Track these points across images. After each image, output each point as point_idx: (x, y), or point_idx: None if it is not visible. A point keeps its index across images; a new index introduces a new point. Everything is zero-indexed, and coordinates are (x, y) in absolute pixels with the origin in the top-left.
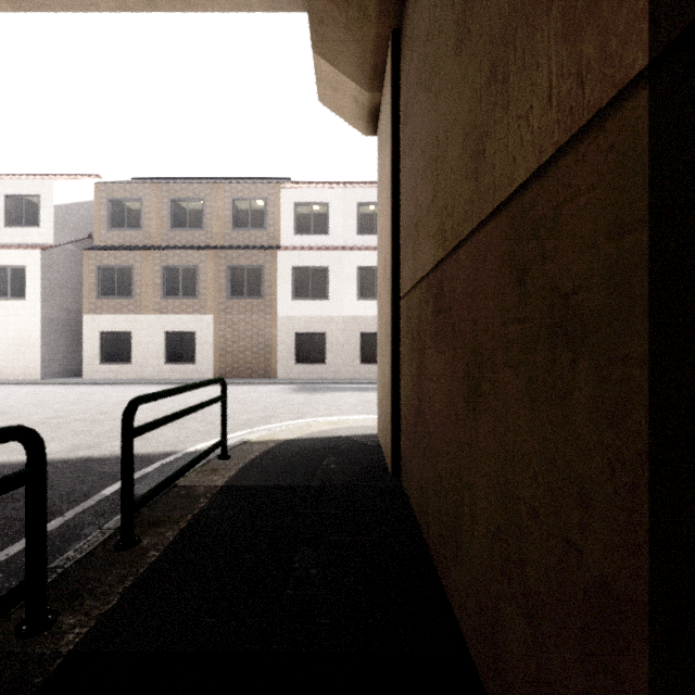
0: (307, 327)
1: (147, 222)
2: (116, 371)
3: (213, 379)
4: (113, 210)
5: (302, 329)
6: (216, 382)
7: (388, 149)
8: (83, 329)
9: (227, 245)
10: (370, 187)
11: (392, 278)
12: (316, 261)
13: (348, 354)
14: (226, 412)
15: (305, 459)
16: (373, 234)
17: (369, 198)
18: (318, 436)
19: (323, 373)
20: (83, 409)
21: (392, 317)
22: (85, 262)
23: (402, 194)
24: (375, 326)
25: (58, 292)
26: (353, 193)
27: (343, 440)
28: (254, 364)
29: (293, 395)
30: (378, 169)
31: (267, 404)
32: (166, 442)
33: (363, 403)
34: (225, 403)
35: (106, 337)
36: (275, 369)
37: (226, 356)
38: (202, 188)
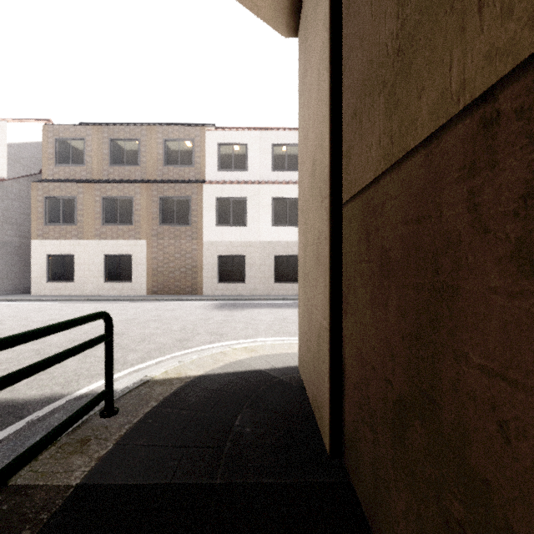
0: (229, 250)
1: (89, 158)
2: (61, 289)
3: (84, 316)
4: (59, 148)
5: (224, 252)
6: (90, 320)
7: (321, 6)
8: (31, 252)
9: (159, 180)
10: (283, 130)
11: (331, 176)
12: (236, 193)
13: (264, 274)
14: (111, 354)
15: (213, 415)
16: (285, 170)
17: (282, 139)
18: (233, 369)
19: (242, 290)
20: (4, 330)
21: (331, 231)
22: (33, 193)
23: (348, 49)
24: (287, 249)
25: (10, 220)
26: (268, 135)
27: (261, 376)
28: (182, 282)
29: (214, 312)
30: (300, 68)
31: (188, 323)
32: (60, 378)
33: (278, 321)
34: (110, 343)
35: (53, 258)
36: (200, 287)
37: (158, 276)
38: (137, 130)
